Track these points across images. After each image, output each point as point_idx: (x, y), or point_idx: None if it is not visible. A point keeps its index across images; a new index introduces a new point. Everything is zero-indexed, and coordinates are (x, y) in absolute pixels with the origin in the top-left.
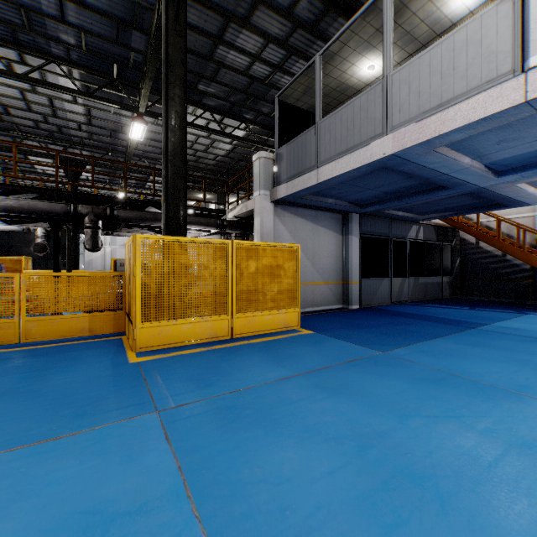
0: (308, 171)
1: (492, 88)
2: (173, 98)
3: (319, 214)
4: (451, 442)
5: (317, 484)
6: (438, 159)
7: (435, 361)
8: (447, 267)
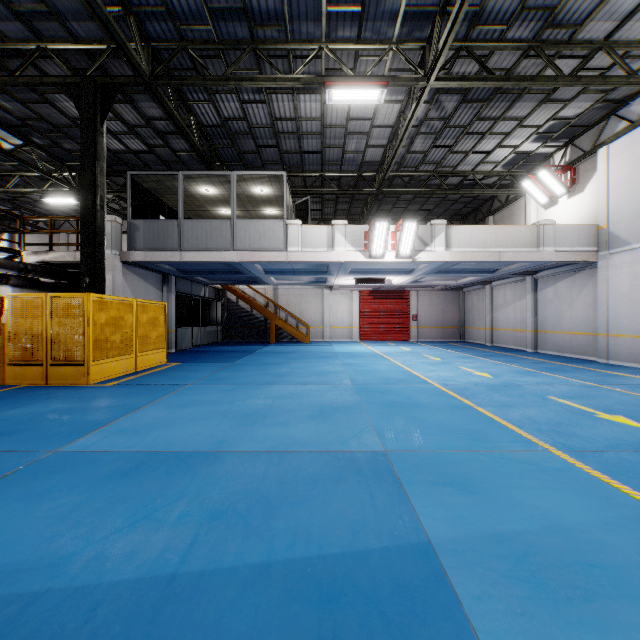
0: (171, 250)
1: (278, 252)
2: (99, 185)
3: (148, 274)
4: (281, 370)
5: (265, 378)
6: (251, 266)
7: (257, 361)
8: (218, 319)
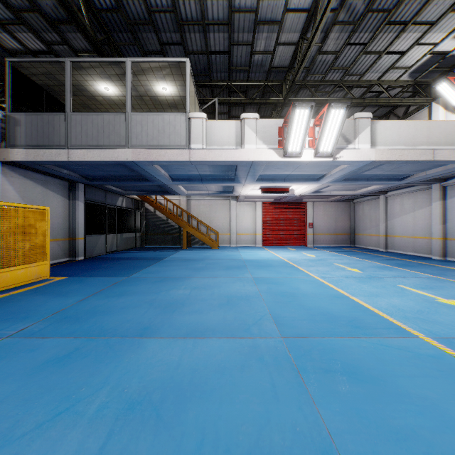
0: (57, 147)
1: (179, 149)
2: None
3: (48, 179)
4: (177, 293)
5: (144, 315)
6: (152, 169)
7: (155, 275)
8: (138, 226)
